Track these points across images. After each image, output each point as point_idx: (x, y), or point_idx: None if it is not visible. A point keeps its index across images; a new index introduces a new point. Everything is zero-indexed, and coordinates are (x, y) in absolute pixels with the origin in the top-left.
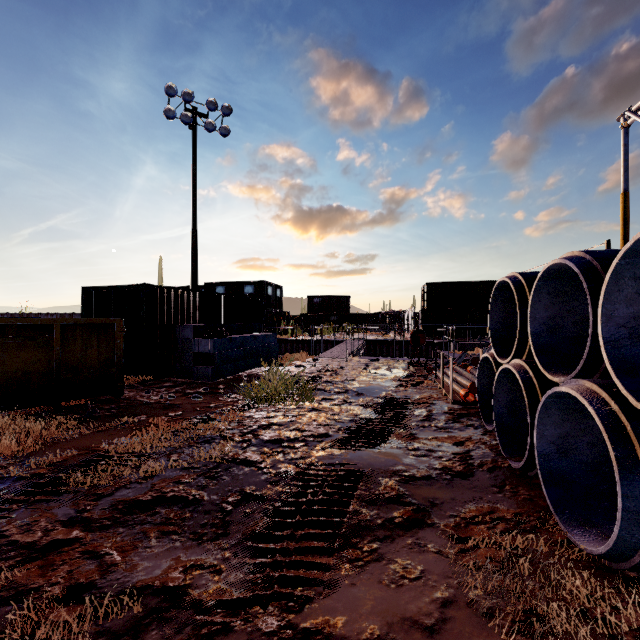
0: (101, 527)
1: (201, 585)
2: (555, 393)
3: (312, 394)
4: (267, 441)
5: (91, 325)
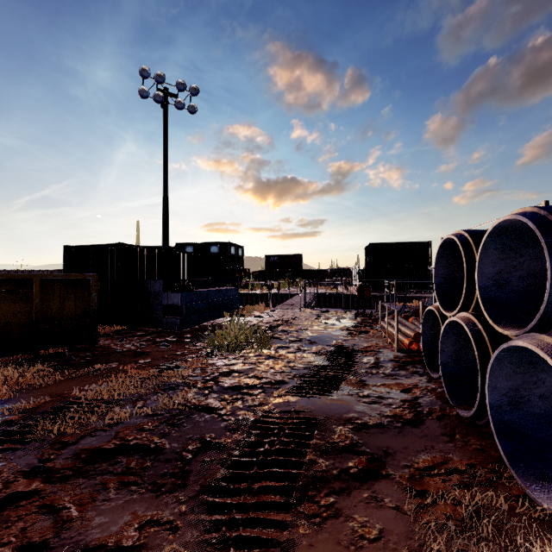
0: (62, 478)
1: (155, 545)
2: (510, 347)
3: (269, 342)
4: (227, 388)
5: (68, 280)
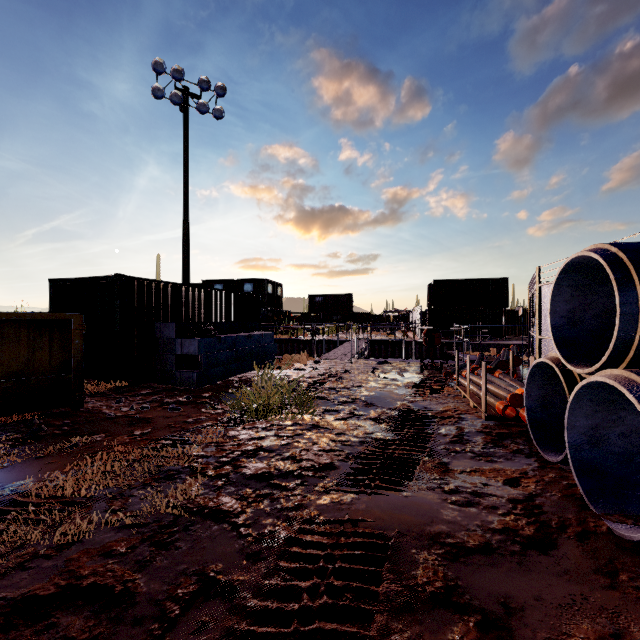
0: None
1: None
2: None
3: (313, 404)
4: (250, 477)
5: (40, 321)
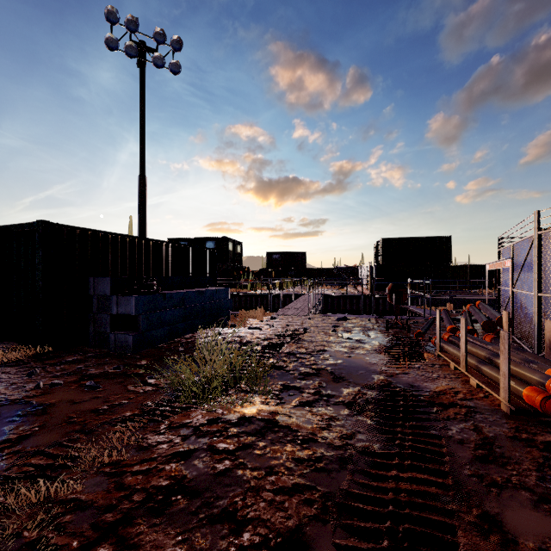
0: None
1: None
2: None
3: (268, 377)
4: None
5: None
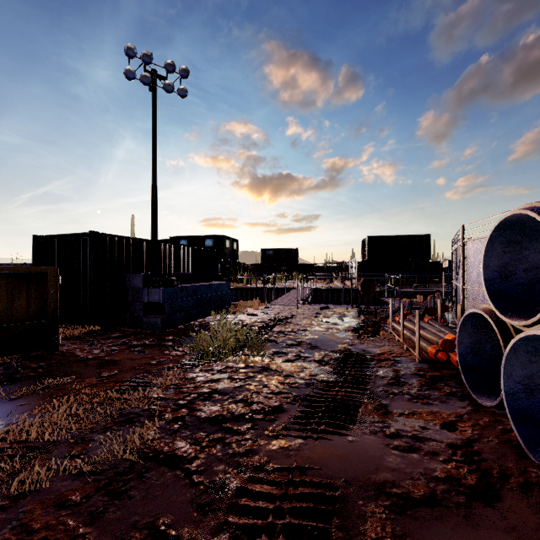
0: None
1: None
2: None
3: (263, 346)
4: (205, 420)
5: (18, 274)
